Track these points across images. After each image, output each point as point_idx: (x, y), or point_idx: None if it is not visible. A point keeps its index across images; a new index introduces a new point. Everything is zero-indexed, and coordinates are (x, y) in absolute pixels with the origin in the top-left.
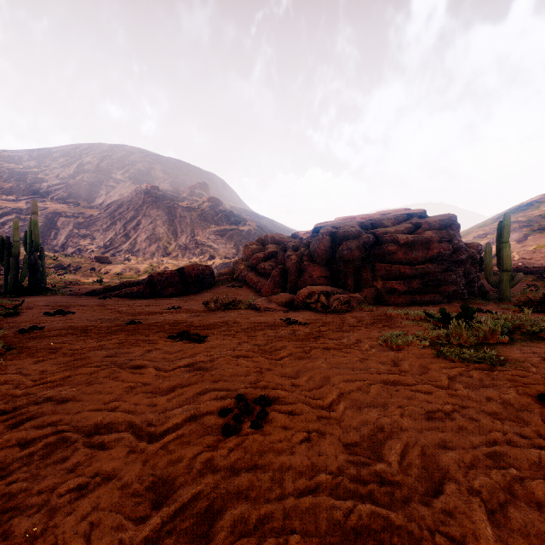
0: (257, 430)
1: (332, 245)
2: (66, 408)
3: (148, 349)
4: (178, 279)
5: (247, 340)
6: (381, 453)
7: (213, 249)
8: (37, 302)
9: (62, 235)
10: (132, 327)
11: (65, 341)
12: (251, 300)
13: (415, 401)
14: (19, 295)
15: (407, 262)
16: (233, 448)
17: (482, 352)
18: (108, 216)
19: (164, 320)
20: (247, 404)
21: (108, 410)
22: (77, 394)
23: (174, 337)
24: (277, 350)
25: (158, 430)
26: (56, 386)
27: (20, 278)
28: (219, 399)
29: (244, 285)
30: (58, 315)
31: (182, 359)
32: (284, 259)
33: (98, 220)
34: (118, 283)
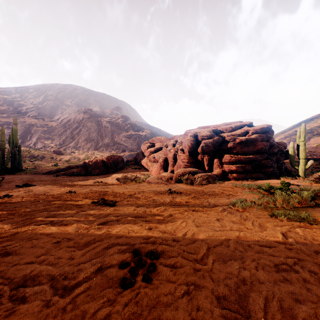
0: (147, 283)
1: (196, 143)
2: (7, 261)
3: (76, 211)
4: (101, 164)
5: (143, 204)
6: (248, 307)
7: (124, 146)
8: (14, 178)
9: (34, 137)
10: (69, 195)
11: (24, 205)
12: (146, 177)
13: (264, 255)
14: (4, 174)
15: (242, 154)
16: (128, 302)
17: (302, 214)
18: (62, 126)
19: (91, 190)
20: (140, 259)
21: (37, 263)
22: (18, 248)
23: (95, 202)
24: (162, 212)
25: (70, 283)
26: (6, 241)
27: (5, 163)
28: (120, 253)
29: (142, 168)
30: (24, 187)
31: (98, 219)
32: (167, 152)
33: (56, 128)
34: (65, 167)
